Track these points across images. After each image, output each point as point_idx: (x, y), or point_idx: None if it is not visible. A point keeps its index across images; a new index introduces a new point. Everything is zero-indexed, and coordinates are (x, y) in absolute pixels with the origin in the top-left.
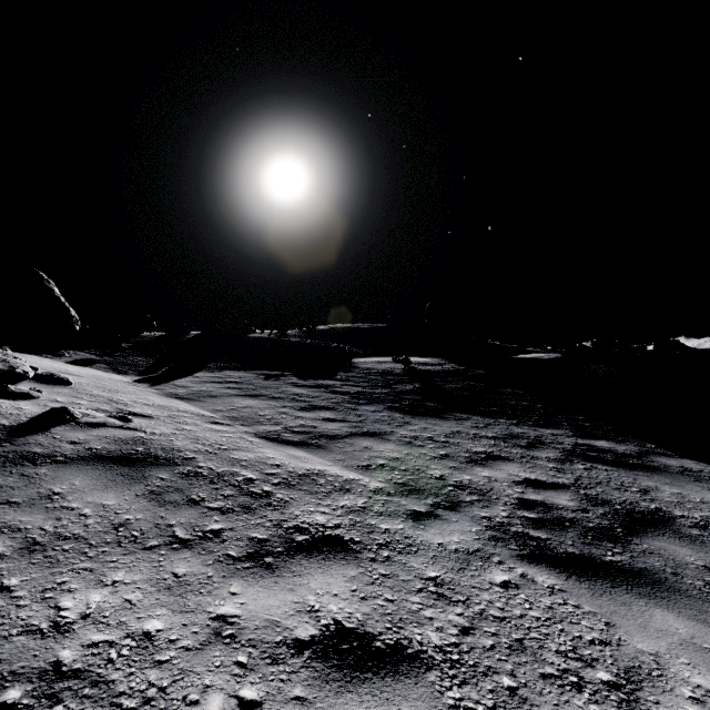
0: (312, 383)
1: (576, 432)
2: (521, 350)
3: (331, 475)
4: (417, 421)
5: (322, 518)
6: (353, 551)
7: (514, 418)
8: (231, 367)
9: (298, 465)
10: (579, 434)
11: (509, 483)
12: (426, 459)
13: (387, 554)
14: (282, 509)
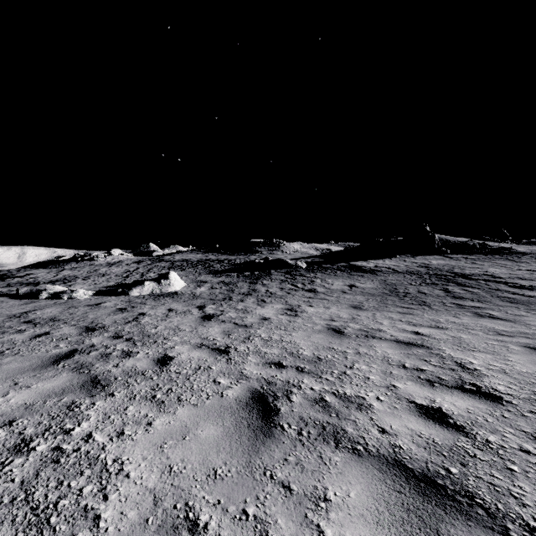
0: None
1: None
2: None
3: None
4: None
5: None
6: None
7: None
8: None
9: None
10: None
11: None
12: None
13: None
14: None
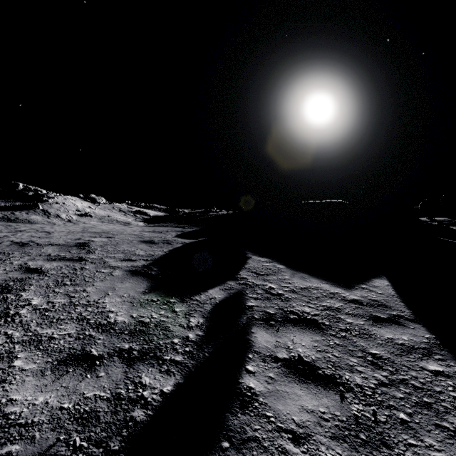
0: None
1: None
2: None
3: None
4: None
5: None
6: None
7: None
8: None
9: None
10: None
11: None
12: None
13: None
14: None
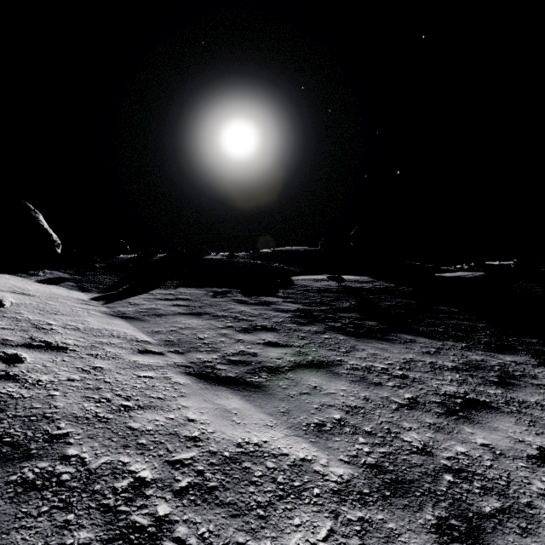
0: (255, 300)
1: (538, 358)
2: (441, 268)
3: (271, 454)
4: (363, 344)
5: None
6: None
7: (461, 340)
8: (185, 285)
9: (226, 434)
10: (543, 362)
11: (525, 460)
12: (392, 410)
13: None
14: None
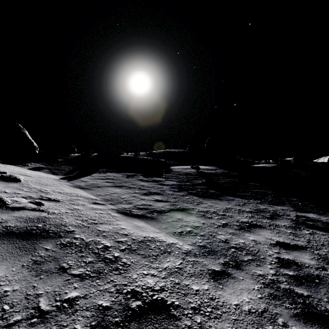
0: (150, 179)
1: (294, 208)
2: (255, 162)
3: (158, 241)
4: (206, 201)
5: (151, 281)
6: (174, 318)
7: (258, 199)
8: (110, 171)
9: (139, 234)
10: (296, 209)
11: (268, 245)
12: (215, 227)
13: (200, 319)
14: (124, 273)
